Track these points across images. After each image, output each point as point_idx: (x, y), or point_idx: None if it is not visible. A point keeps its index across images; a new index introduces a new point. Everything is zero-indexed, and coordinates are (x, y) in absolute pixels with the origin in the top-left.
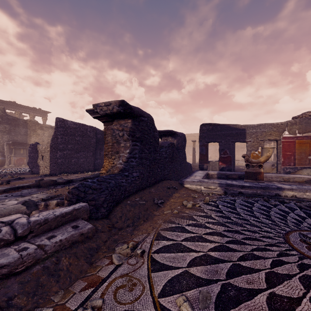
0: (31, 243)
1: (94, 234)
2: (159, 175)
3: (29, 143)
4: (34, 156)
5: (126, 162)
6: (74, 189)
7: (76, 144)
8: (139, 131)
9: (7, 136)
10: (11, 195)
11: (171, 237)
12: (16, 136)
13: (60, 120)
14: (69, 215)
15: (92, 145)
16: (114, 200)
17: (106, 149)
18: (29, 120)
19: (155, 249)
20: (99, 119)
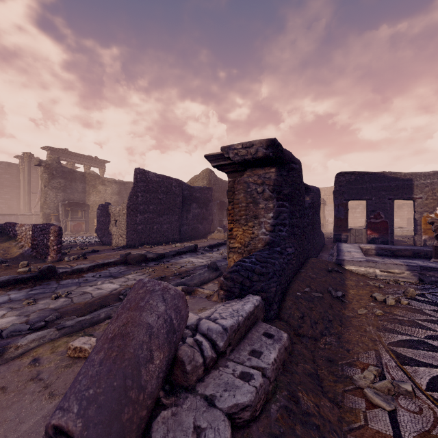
0: (239, 364)
1: (292, 348)
2: (306, 251)
3: (88, 203)
4: (104, 221)
5: (272, 232)
6: (235, 274)
7: (158, 204)
8: (288, 185)
9: (62, 195)
10: (100, 275)
11: (426, 361)
12: (72, 194)
13: (141, 172)
14: (252, 317)
15: (178, 205)
16: (281, 291)
17: (236, 212)
18: (87, 172)
19: (422, 382)
20: (222, 169)
